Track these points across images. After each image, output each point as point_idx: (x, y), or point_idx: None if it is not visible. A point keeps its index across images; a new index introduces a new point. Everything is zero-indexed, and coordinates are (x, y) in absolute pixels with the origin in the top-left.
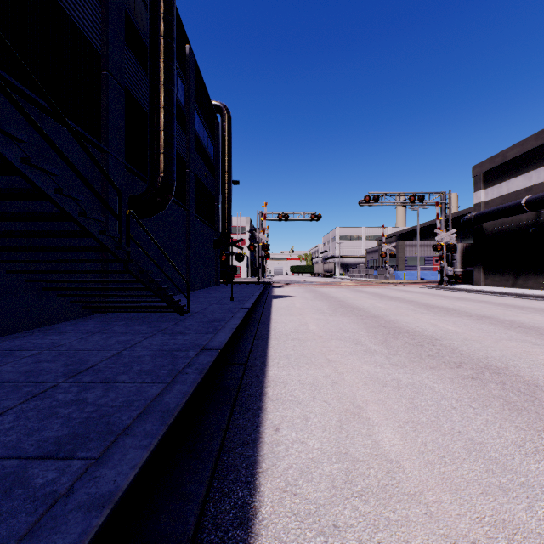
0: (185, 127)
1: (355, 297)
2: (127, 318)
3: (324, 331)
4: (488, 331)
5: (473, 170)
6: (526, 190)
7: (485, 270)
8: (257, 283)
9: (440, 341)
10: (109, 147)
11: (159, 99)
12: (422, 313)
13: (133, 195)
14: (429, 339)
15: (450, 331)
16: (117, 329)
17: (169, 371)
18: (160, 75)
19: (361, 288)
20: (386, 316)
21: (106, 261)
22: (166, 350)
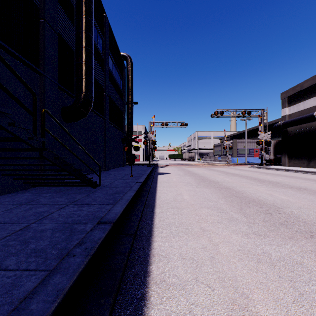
0: (103, 66)
1: (210, 173)
2: (55, 190)
3: (194, 200)
4: (311, 200)
5: (281, 95)
6: (315, 107)
7: (289, 157)
8: (149, 165)
9: (282, 209)
10: (45, 72)
11: (81, 41)
12: (257, 185)
13: (65, 106)
14: (273, 207)
15: (285, 200)
16: (42, 200)
17: (60, 250)
18: (82, 25)
19: (212, 168)
20: (234, 188)
21: (25, 149)
22: (68, 223)
